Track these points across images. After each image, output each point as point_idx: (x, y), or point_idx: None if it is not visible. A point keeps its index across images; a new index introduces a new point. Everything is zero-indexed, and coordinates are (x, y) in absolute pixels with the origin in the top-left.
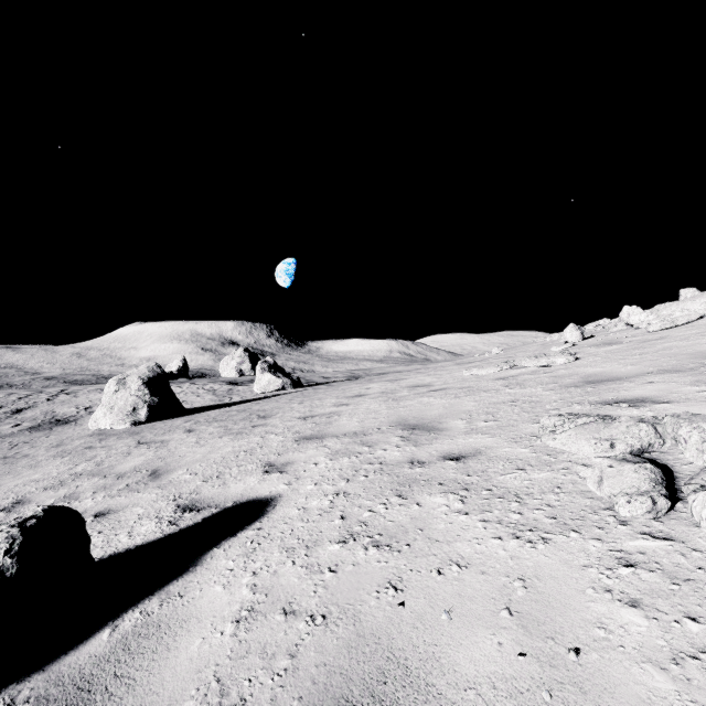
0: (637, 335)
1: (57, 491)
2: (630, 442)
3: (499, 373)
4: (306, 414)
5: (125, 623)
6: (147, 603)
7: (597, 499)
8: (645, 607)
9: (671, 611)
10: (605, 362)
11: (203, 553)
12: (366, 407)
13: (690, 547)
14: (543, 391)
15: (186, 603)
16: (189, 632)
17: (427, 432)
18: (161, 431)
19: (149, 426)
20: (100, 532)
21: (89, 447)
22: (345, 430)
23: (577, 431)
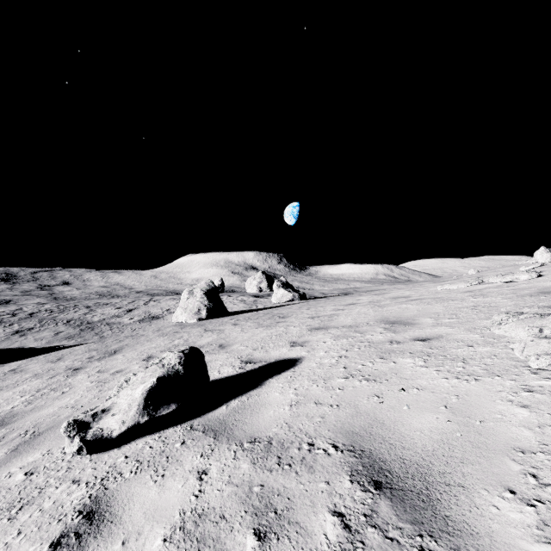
0: None
1: None
2: None
3: (468, 287)
4: (313, 315)
5: (232, 404)
6: (240, 398)
7: (520, 361)
8: (531, 408)
9: (547, 410)
10: None
11: (264, 380)
12: (358, 311)
13: None
14: (501, 299)
15: (261, 399)
16: (266, 408)
17: (403, 325)
18: (217, 324)
19: (208, 321)
20: None
21: (176, 332)
22: (343, 324)
23: (517, 323)
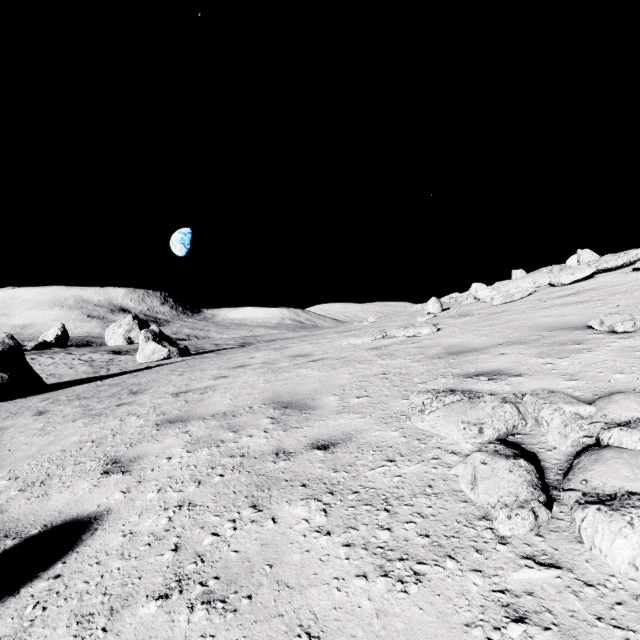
0: (484, 308)
1: None
2: (497, 426)
3: (373, 342)
4: (181, 388)
5: None
6: None
7: (471, 502)
8: None
9: None
10: (462, 333)
11: None
12: (244, 380)
13: (580, 579)
14: (411, 362)
15: None
16: None
17: (299, 412)
18: (4, 415)
19: None
20: None
21: None
22: (215, 410)
23: (445, 412)
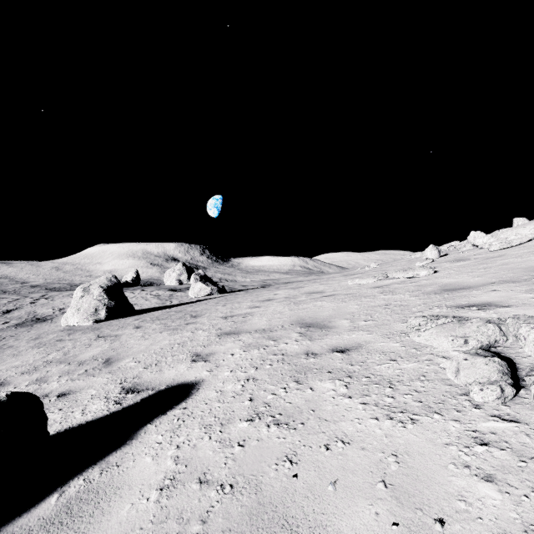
0: (481, 254)
1: (31, 375)
2: (480, 339)
3: (375, 283)
4: (227, 314)
5: (70, 489)
6: (90, 472)
7: (455, 386)
8: (498, 482)
9: (520, 486)
10: (457, 274)
11: (139, 428)
12: (273, 309)
13: (533, 429)
14: (410, 297)
15: (121, 472)
16: (121, 498)
17: (319, 330)
18: (116, 328)
19: (107, 323)
20: (61, 409)
21: (60, 340)
22: (256, 327)
23: (437, 330)
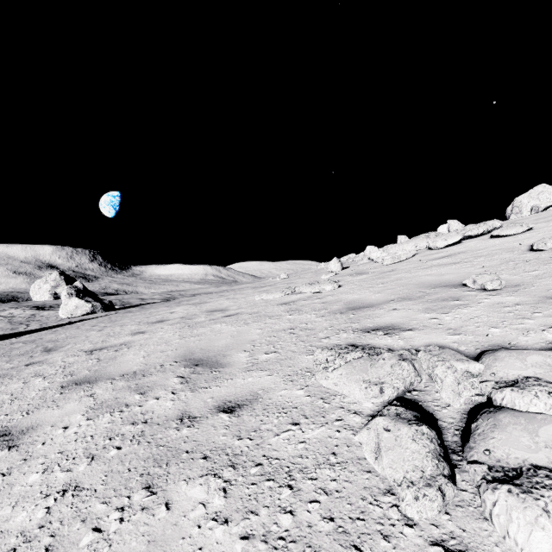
0: (377, 267)
1: None
2: (396, 385)
3: (283, 298)
4: (96, 345)
5: None
6: None
7: (375, 472)
8: None
9: None
10: (359, 289)
11: None
12: (161, 336)
13: None
14: (316, 317)
15: None
16: None
17: (209, 370)
18: None
19: None
20: None
21: None
22: (125, 369)
23: (347, 370)
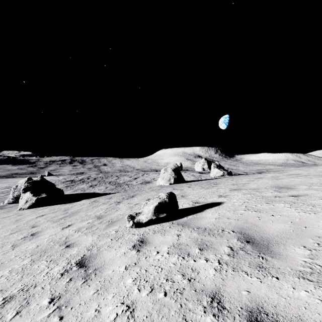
0: None
1: None
2: None
3: None
4: (233, 183)
5: (189, 217)
6: (192, 215)
7: None
8: None
9: None
10: None
11: (203, 210)
12: (261, 181)
13: None
14: None
15: (202, 216)
16: (204, 219)
17: (286, 189)
18: (179, 186)
19: (174, 185)
20: None
21: (159, 189)
22: (250, 188)
23: None
